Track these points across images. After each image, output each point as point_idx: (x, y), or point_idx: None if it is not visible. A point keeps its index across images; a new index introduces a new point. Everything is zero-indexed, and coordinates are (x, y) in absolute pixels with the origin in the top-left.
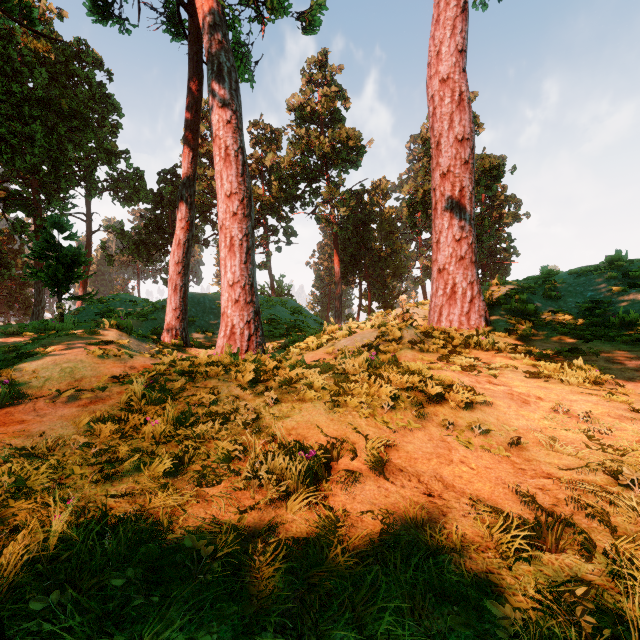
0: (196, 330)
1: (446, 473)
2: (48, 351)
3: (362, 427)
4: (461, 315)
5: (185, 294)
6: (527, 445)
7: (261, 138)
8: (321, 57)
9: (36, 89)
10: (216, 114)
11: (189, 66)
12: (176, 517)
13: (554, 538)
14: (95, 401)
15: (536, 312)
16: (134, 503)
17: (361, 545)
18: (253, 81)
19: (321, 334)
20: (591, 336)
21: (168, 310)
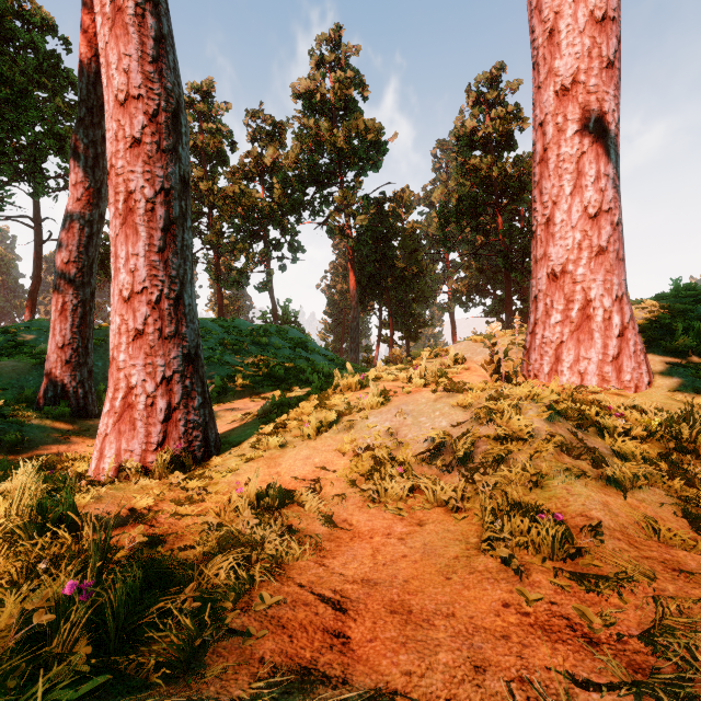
0: None
1: None
2: None
3: None
4: (604, 362)
5: (84, 319)
6: None
7: (260, 131)
8: (334, 34)
9: None
10: None
11: None
12: None
13: None
14: None
15: None
16: None
17: None
18: None
19: (329, 391)
20: None
21: (49, 348)
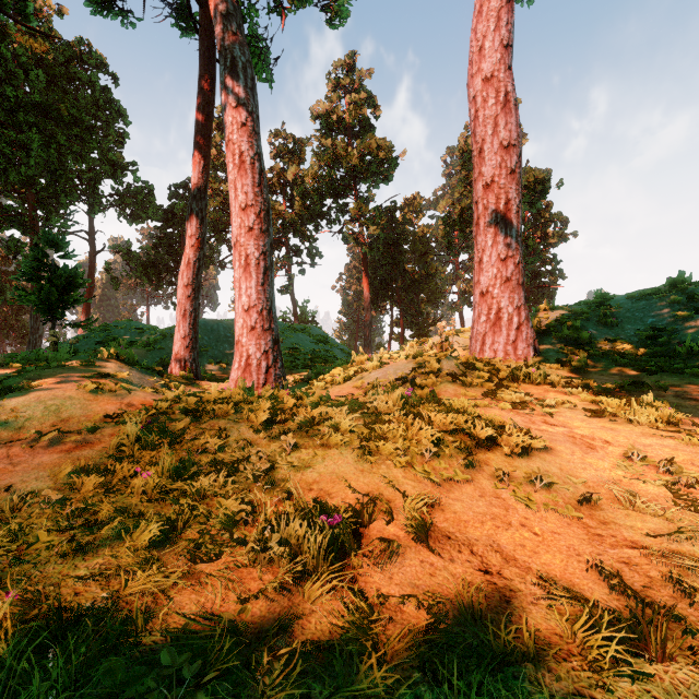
0: (209, 361)
1: (504, 541)
2: (33, 385)
3: (399, 480)
4: (507, 344)
5: (195, 320)
6: (600, 502)
7: (283, 149)
8: (349, 60)
9: (33, 93)
10: (229, 115)
11: (200, 63)
12: (159, 608)
13: (659, 640)
14: (82, 445)
15: (591, 341)
16: (107, 586)
17: (402, 650)
18: (272, 81)
19: (349, 365)
20: (655, 368)
21: (176, 338)
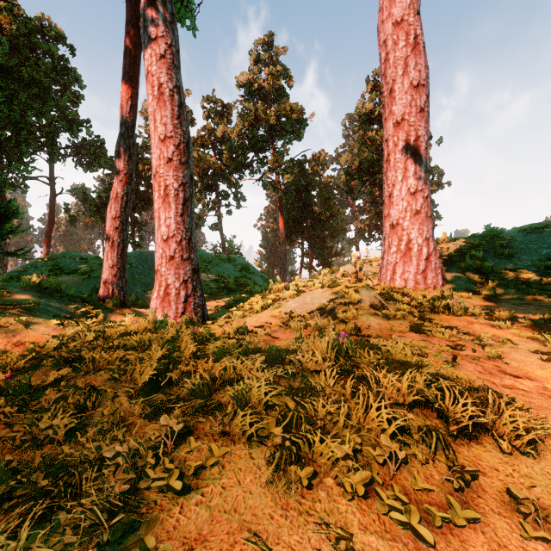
0: (141, 287)
1: None
2: None
3: (354, 537)
4: (417, 273)
5: (123, 251)
6: None
7: (213, 111)
8: (267, 39)
9: None
10: (148, 47)
11: (127, 9)
12: None
13: None
14: None
15: (492, 270)
16: None
17: None
18: (196, 28)
19: (267, 293)
20: None
21: (104, 267)
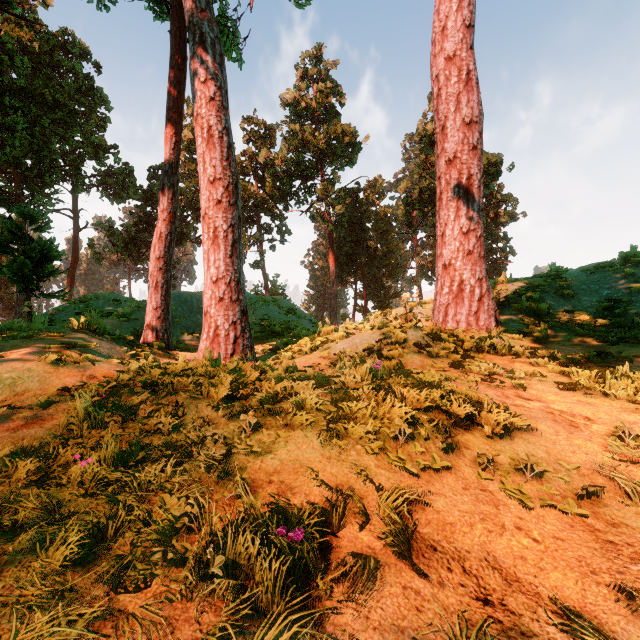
0: (182, 331)
1: (501, 551)
2: None
3: (371, 470)
4: (469, 315)
5: (167, 292)
6: (601, 496)
7: (254, 134)
8: (316, 52)
9: (18, 79)
10: (198, 90)
11: (171, 43)
12: None
13: None
14: (31, 422)
15: (549, 312)
16: None
17: None
18: (242, 61)
19: (315, 336)
20: (616, 338)
21: (148, 309)
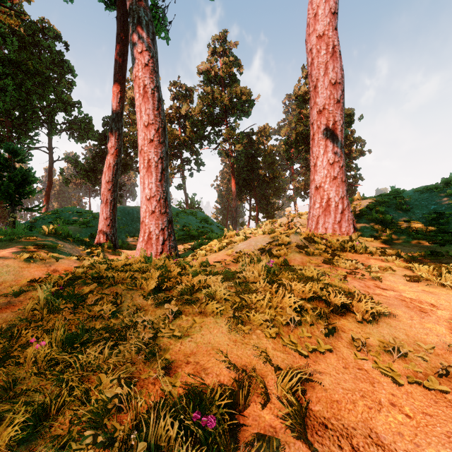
0: (125, 235)
1: (381, 428)
2: None
3: (269, 352)
4: (334, 223)
5: (114, 206)
6: None
7: (178, 94)
8: (222, 35)
9: (9, 54)
10: (136, 58)
11: (117, 25)
12: None
13: None
14: (5, 308)
15: (392, 221)
16: None
17: None
18: (168, 38)
19: (222, 238)
20: (443, 241)
21: (100, 219)
